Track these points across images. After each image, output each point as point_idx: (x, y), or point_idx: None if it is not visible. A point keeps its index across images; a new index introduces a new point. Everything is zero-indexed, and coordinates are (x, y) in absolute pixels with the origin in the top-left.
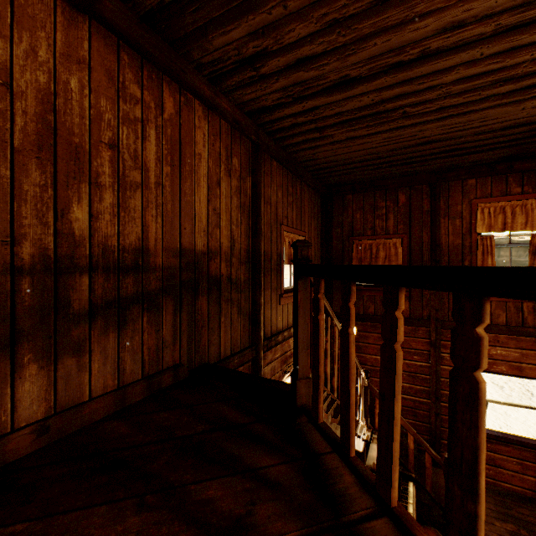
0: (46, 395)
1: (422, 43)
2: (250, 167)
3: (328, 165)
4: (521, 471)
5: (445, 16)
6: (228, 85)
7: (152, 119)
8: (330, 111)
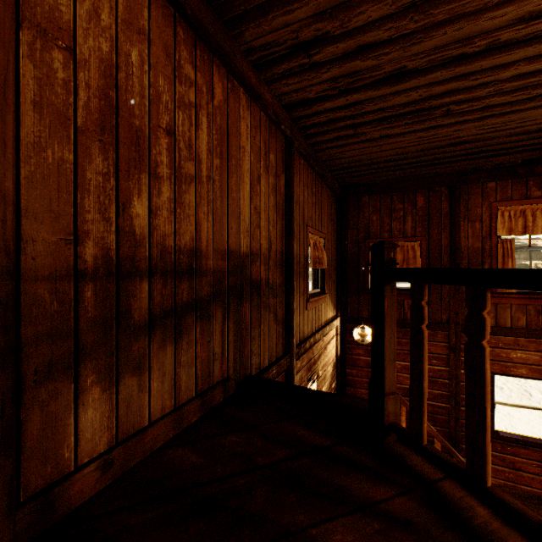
0: (108, 423)
1: (493, 34)
2: (283, 163)
3: (352, 165)
4: (541, 474)
5: (527, 4)
6: (274, 72)
7: (204, 105)
8: (372, 107)
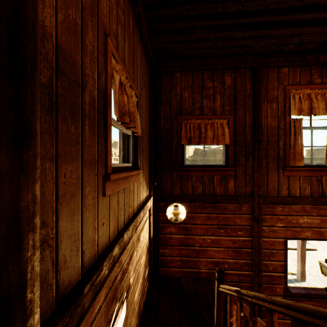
0: None
1: None
2: None
3: None
4: None
5: None
6: None
7: None
8: None
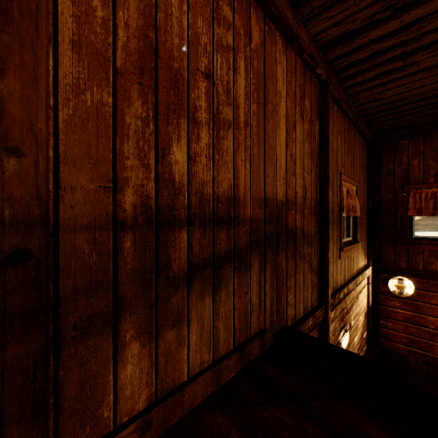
0: (147, 379)
1: None
2: (317, 110)
3: (391, 105)
4: None
5: None
6: (313, 6)
7: (241, 48)
8: (436, 23)
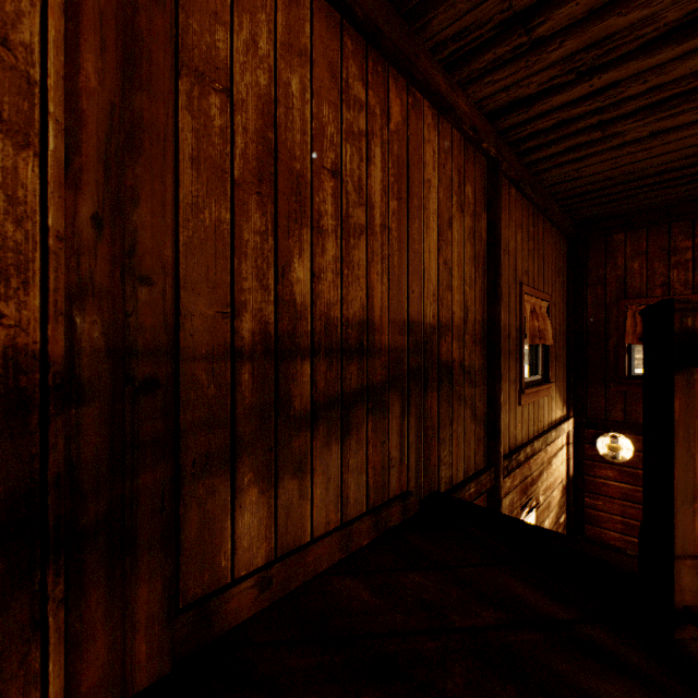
0: (266, 532)
1: None
2: (485, 197)
3: (595, 186)
4: None
5: None
6: (473, 69)
7: (377, 131)
8: (638, 87)
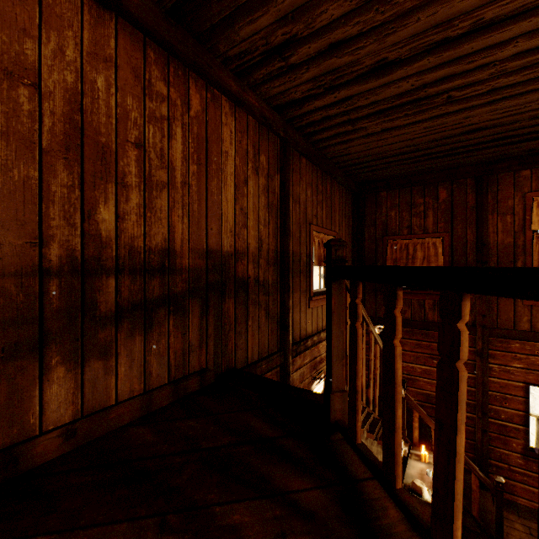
0: (73, 398)
1: (474, 13)
2: (278, 164)
3: (361, 160)
4: None
5: None
6: (255, 78)
7: (179, 117)
8: (364, 101)
